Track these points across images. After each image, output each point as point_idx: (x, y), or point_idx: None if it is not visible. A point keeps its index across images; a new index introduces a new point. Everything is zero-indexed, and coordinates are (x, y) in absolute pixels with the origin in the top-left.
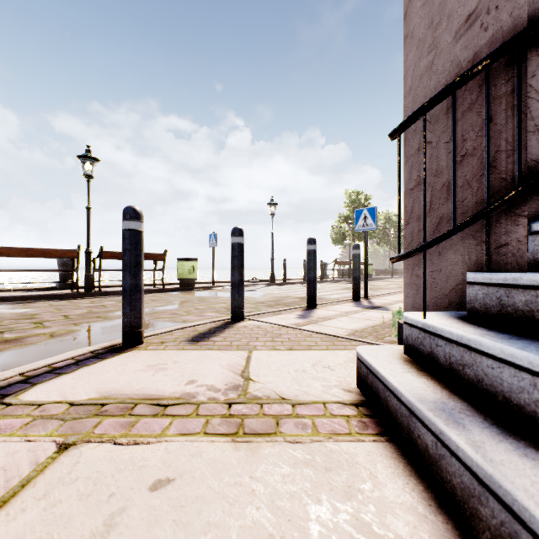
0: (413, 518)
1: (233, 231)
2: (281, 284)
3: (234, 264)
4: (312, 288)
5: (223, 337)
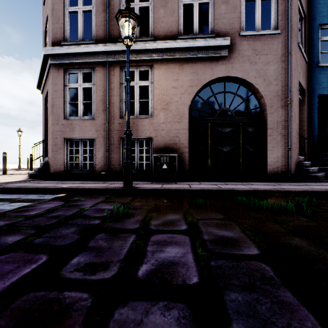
0: (25, 177)
1: (4, 153)
2: (26, 170)
3: (4, 161)
4: (31, 167)
5: (3, 175)
